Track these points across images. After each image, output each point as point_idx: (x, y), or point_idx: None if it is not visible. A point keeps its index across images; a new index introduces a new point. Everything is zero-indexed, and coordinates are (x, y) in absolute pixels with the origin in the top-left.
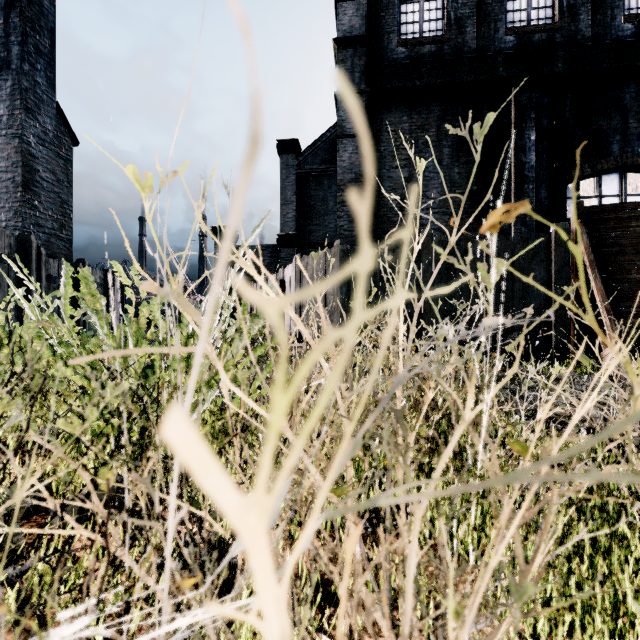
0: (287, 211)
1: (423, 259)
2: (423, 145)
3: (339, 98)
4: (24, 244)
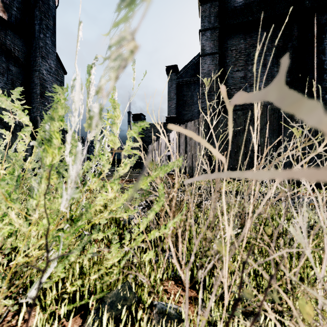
0: (171, 104)
1: (260, 121)
2: (253, 56)
3: (201, 33)
4: (34, 121)
